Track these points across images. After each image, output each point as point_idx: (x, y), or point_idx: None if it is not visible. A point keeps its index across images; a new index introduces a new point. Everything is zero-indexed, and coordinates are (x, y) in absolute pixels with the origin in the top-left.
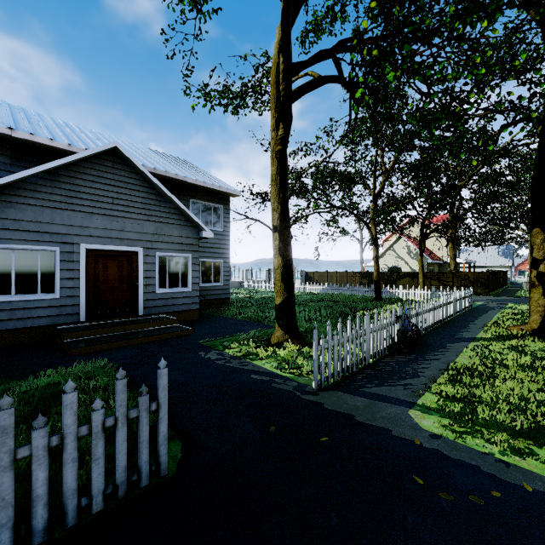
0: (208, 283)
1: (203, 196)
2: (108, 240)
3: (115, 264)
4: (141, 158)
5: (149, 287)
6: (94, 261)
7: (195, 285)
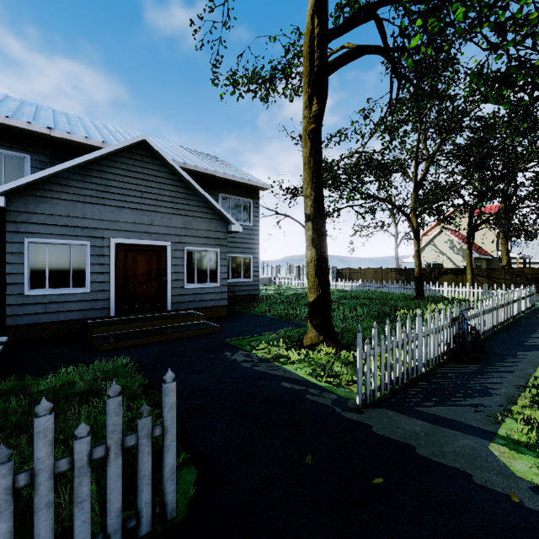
0: (237, 278)
1: (233, 190)
2: (137, 234)
3: (144, 258)
4: (172, 154)
5: (177, 282)
6: (123, 256)
7: (223, 281)
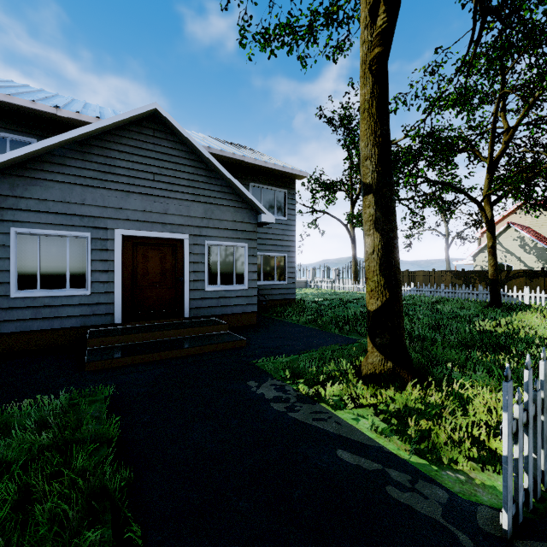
0: (270, 280)
1: (265, 179)
2: (148, 225)
3: (156, 254)
4: (196, 140)
5: (197, 283)
6: (131, 251)
7: (252, 282)
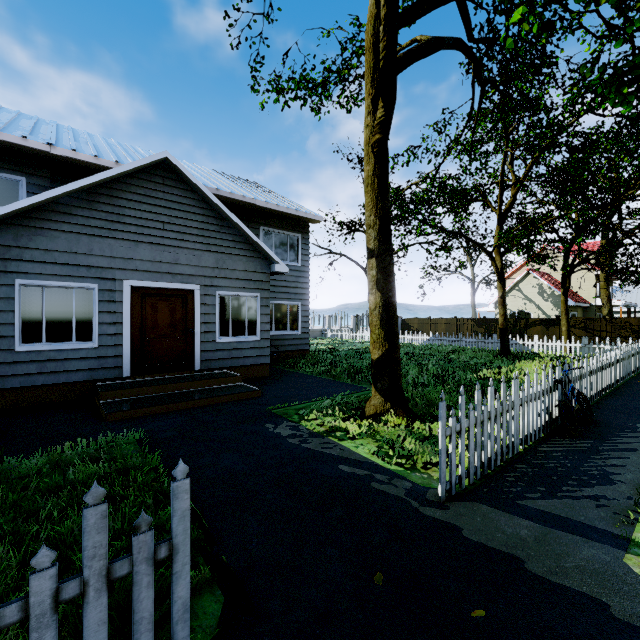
0: (282, 330)
1: (277, 223)
2: (158, 275)
3: (166, 305)
4: (203, 179)
5: (208, 335)
6: (140, 302)
7: (265, 333)
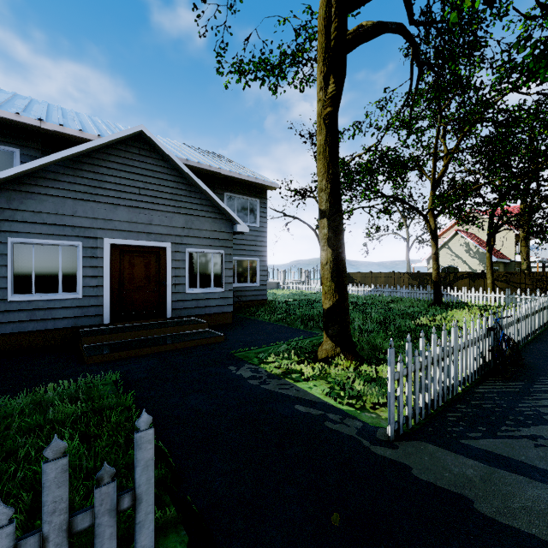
0: (243, 283)
1: (239, 189)
2: (134, 234)
3: (142, 261)
4: (174, 151)
5: (178, 287)
6: (119, 258)
7: (228, 285)
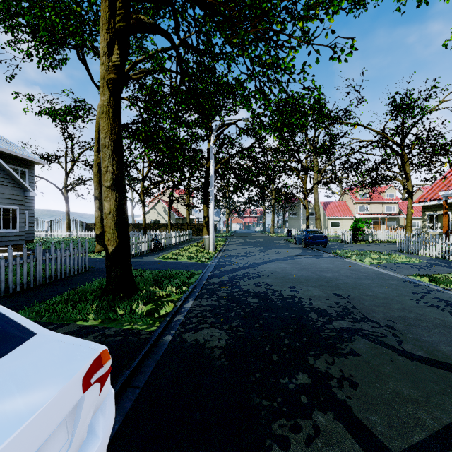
0: None
1: (12, 161)
2: None
3: None
4: None
5: None
6: None
7: (22, 228)
